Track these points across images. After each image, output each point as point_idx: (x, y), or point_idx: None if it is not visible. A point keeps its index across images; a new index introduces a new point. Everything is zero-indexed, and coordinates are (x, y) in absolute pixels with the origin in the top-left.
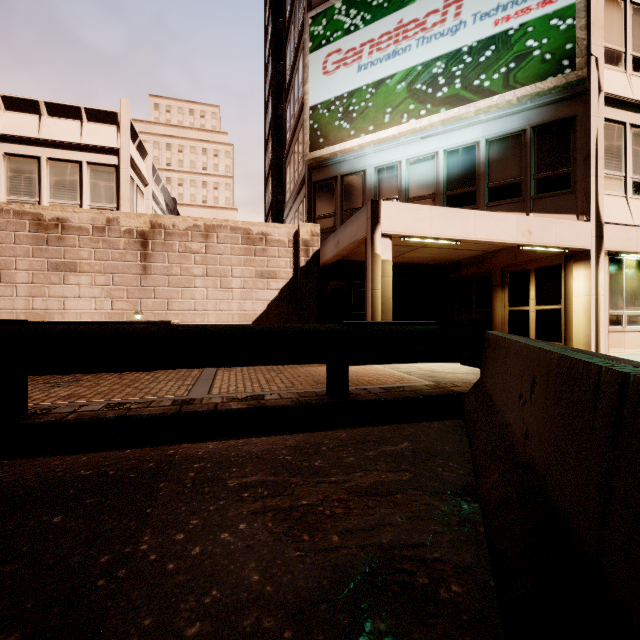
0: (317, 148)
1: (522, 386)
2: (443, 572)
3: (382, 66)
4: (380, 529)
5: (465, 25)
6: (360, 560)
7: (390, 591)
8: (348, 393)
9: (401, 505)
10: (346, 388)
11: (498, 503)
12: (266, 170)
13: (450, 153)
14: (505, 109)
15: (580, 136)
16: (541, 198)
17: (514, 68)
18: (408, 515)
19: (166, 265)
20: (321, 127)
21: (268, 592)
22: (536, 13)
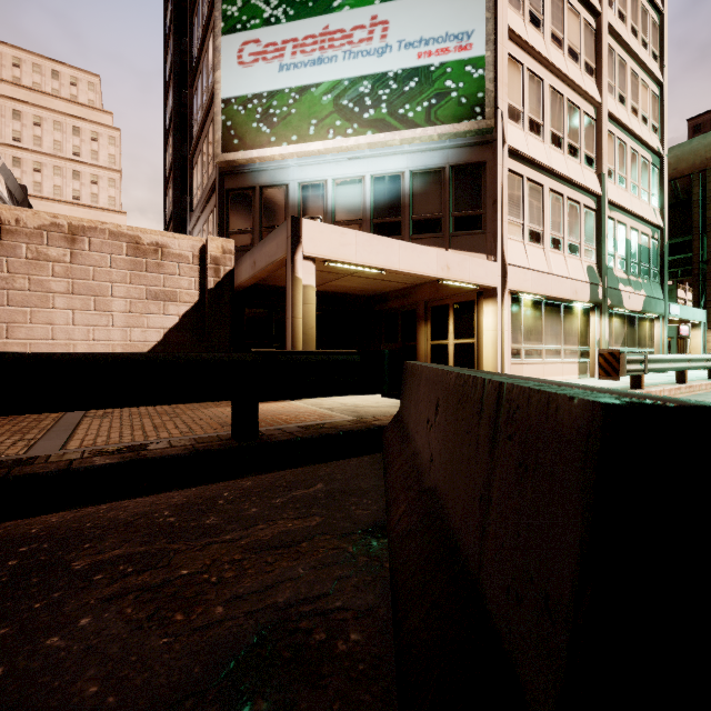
0: (231, 150)
1: (429, 411)
2: (344, 621)
3: (307, 71)
4: (278, 587)
5: (391, 50)
6: (248, 630)
7: (280, 659)
8: (258, 434)
9: (306, 554)
10: (256, 429)
11: (404, 534)
12: (167, 168)
13: (377, 179)
14: (427, 144)
15: (489, 181)
16: (458, 236)
17: (435, 105)
18: (313, 564)
19: (4, 275)
20: (236, 126)
21: (109, 705)
22: (454, 56)
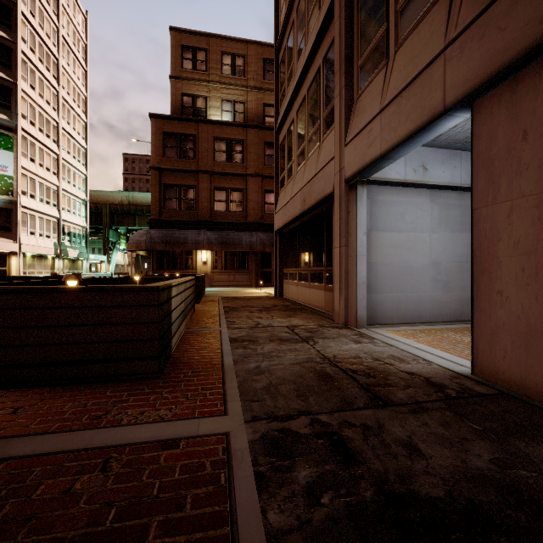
0: None
1: None
2: None
3: None
4: None
5: None
6: None
7: None
8: None
9: None
10: None
11: None
12: None
13: None
14: None
15: (15, 216)
16: (1, 232)
17: None
18: None
19: None
20: None
21: None
22: None
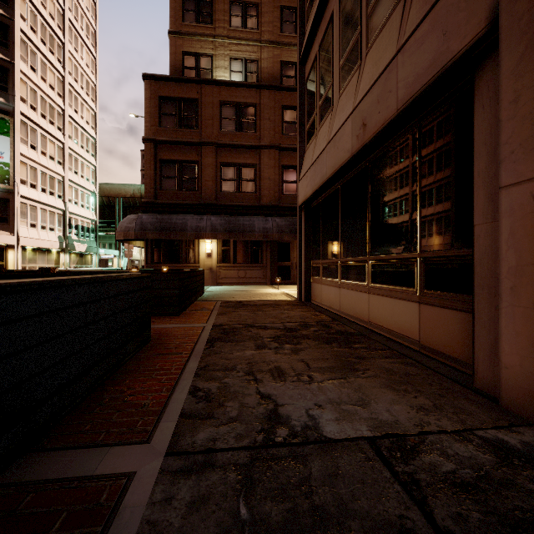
0: None
1: None
2: None
3: None
4: None
5: None
6: None
7: None
8: None
9: None
10: None
11: None
12: None
13: None
14: None
15: (12, 206)
16: None
17: None
18: None
19: None
20: None
21: None
22: None
